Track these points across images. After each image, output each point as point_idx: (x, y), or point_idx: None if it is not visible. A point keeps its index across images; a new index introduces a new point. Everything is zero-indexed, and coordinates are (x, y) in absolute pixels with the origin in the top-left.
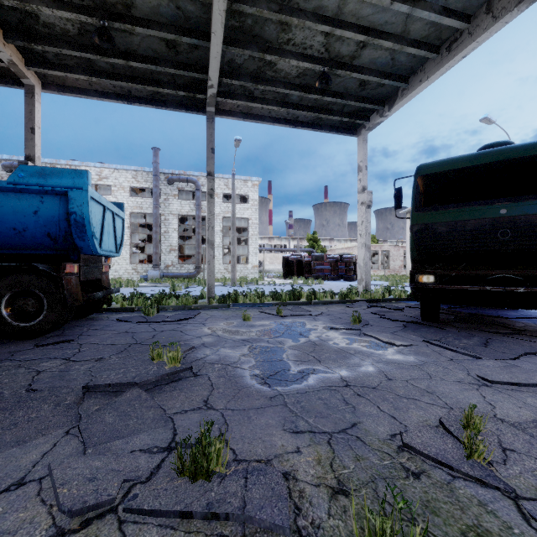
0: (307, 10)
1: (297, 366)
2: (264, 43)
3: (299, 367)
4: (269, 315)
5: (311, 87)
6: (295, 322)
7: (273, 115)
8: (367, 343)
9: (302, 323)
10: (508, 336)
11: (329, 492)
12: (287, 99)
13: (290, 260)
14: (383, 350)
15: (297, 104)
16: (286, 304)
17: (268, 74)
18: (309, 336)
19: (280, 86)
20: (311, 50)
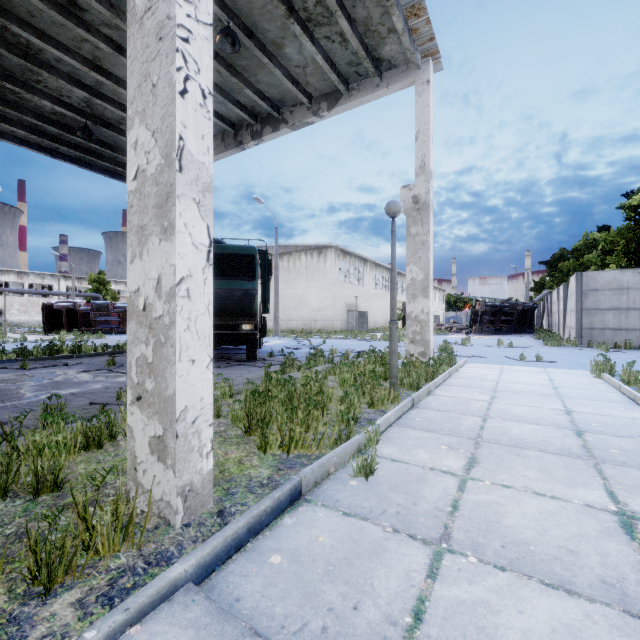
0: (61, 69)
1: (34, 393)
2: (3, 69)
3: (35, 393)
4: (10, 370)
5: (74, 129)
6: (44, 372)
7: (20, 135)
8: (110, 376)
9: (52, 372)
10: (216, 362)
11: (36, 419)
12: (40, 127)
13: (57, 309)
14: (119, 378)
15: (55, 136)
16: (38, 359)
17: (10, 97)
18: (55, 378)
19: (29, 114)
20: (70, 100)
